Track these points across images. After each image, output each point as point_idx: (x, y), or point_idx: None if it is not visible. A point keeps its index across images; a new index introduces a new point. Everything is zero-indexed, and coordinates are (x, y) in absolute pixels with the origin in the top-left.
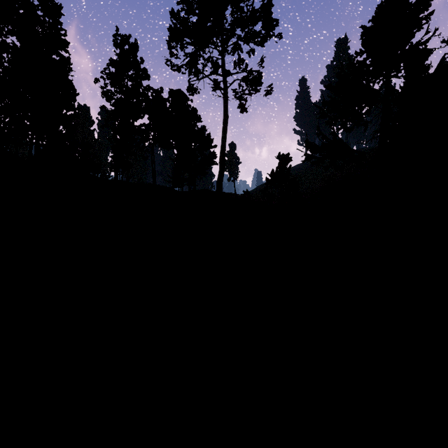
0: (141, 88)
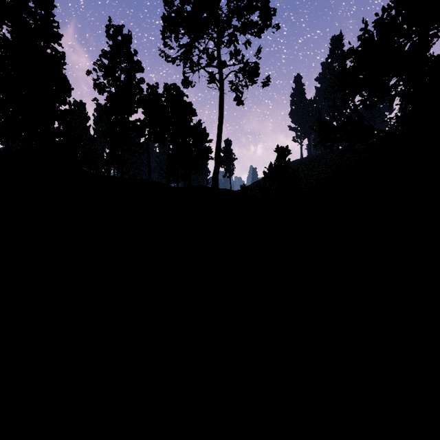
0: (135, 81)
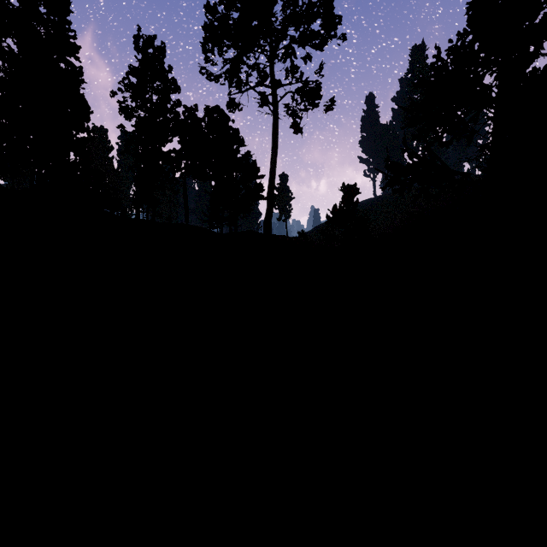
0: (169, 103)
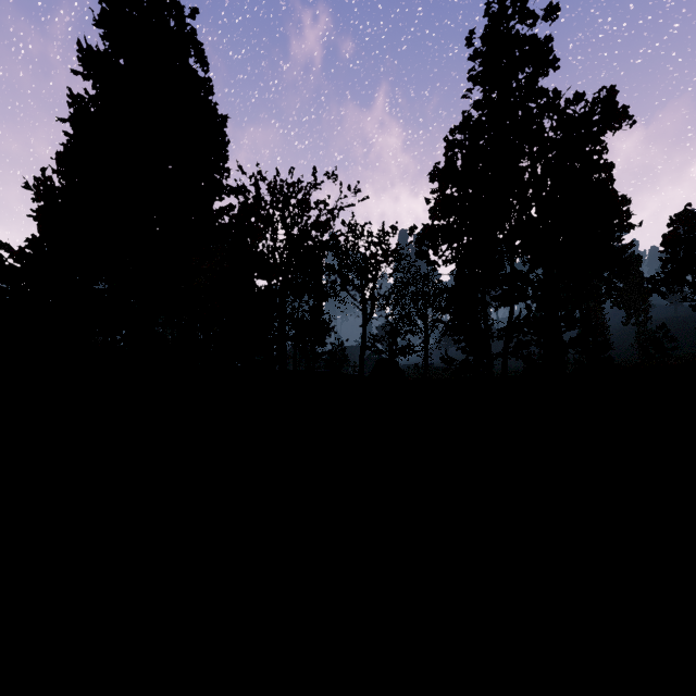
0: None
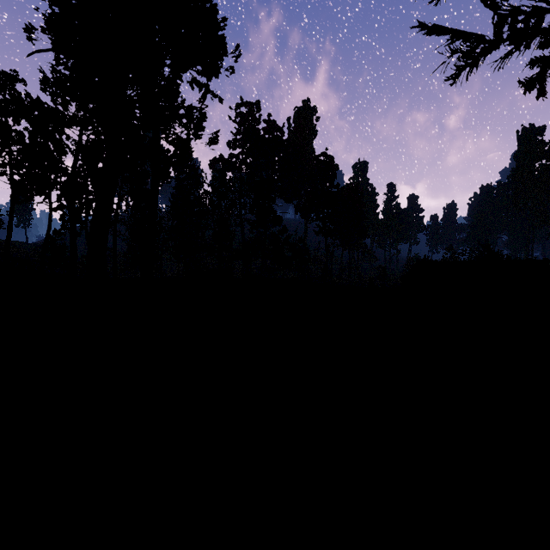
0: None
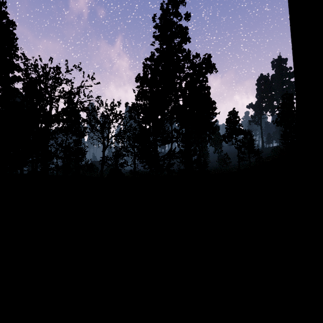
0: None
